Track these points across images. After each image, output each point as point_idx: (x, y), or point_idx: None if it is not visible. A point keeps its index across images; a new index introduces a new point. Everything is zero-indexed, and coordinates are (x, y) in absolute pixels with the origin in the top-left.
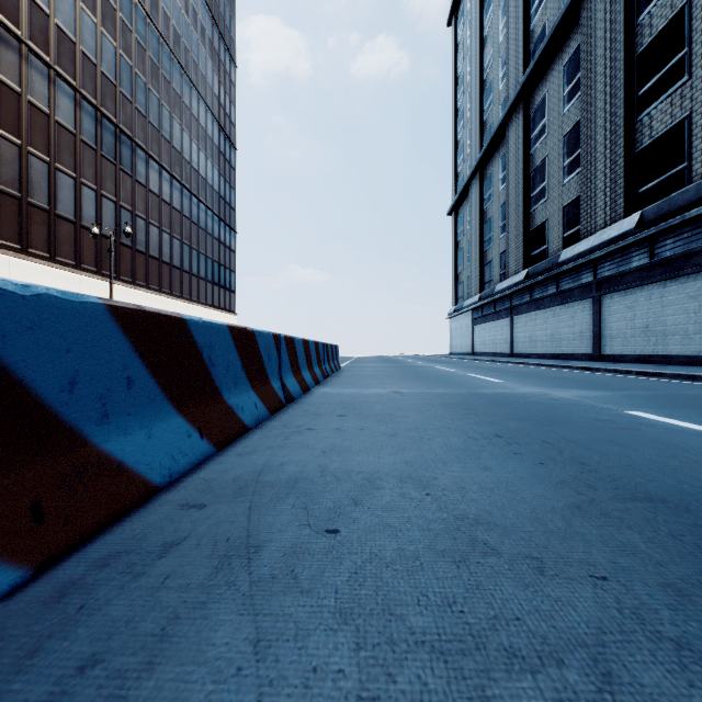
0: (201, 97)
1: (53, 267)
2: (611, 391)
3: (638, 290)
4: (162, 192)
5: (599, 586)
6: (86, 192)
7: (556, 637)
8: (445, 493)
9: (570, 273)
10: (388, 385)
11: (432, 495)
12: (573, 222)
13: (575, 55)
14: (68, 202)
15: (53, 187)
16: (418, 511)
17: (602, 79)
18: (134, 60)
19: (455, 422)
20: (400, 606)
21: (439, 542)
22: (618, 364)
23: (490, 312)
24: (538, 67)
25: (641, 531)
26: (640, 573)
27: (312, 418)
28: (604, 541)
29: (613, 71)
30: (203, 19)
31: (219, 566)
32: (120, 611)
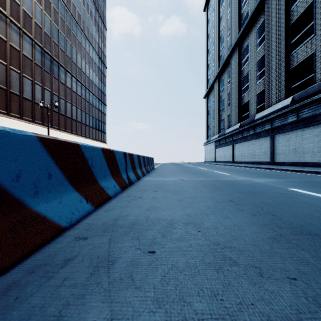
0: (90, 43)
1: (21, 121)
2: (281, 179)
3: (291, 132)
4: (72, 87)
5: (293, 283)
6: (37, 87)
7: (275, 316)
8: (208, 230)
9: (260, 125)
10: (177, 176)
11: (201, 231)
12: (261, 101)
13: (262, 24)
14: (28, 91)
15: (21, 84)
16: (195, 241)
17: (275, 35)
18: (59, 26)
19: (210, 194)
20: (189, 296)
21: (206, 258)
22: (282, 166)
23: (223, 142)
24: (245, 30)
25: (308, 251)
26: (312, 275)
27: (141, 192)
28: (291, 257)
29: (280, 32)
30: (91, 7)
31: (93, 272)
32: (37, 300)
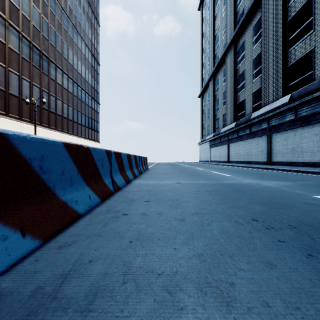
0: (82, 39)
1: (7, 118)
2: (291, 181)
3: (289, 131)
4: (63, 84)
5: None
6: (24, 82)
7: None
8: (254, 318)
9: (256, 123)
10: (173, 178)
11: None
12: (257, 99)
13: (258, 22)
14: (15, 87)
15: (7, 79)
16: None
17: (272, 32)
18: (49, 20)
19: (220, 206)
20: None
21: None
22: (281, 166)
23: (218, 142)
24: (241, 28)
25: None
26: None
27: (128, 203)
28: None
29: (277, 28)
30: (83, 2)
31: None
32: None
